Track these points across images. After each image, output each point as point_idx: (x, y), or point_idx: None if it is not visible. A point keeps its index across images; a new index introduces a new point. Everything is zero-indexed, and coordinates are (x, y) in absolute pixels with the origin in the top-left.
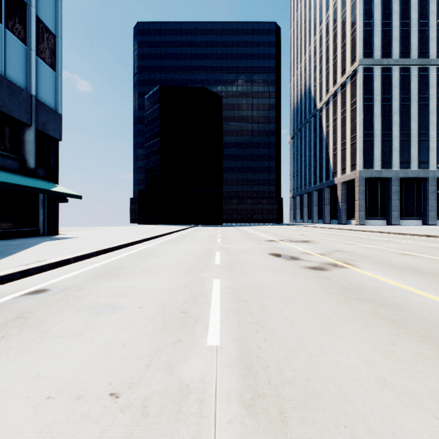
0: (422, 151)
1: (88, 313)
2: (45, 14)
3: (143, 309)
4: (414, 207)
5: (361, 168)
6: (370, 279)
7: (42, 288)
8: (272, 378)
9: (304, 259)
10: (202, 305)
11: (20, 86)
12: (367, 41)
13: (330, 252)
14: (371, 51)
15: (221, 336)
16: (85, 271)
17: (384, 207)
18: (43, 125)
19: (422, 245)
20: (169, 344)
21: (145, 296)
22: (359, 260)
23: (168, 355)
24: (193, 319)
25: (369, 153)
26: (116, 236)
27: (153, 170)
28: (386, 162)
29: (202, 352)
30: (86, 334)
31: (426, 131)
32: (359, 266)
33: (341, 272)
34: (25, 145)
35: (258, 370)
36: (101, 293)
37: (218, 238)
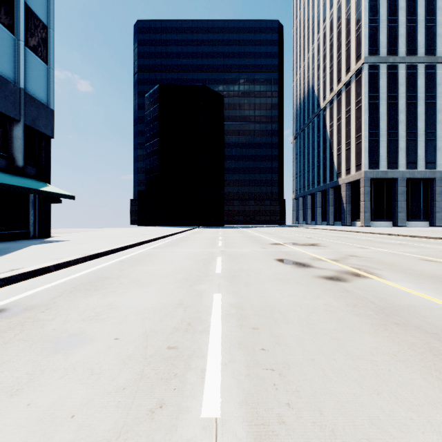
0: (429, 150)
1: (42, 349)
2: (36, 3)
3: (118, 341)
4: (421, 208)
5: (367, 168)
6: (403, 294)
7: (1, 307)
8: None
9: (317, 266)
10: (198, 335)
11: (8, 79)
12: (372, 38)
13: (344, 257)
14: (377, 48)
15: (222, 396)
16: (63, 282)
17: (390, 208)
18: (33, 120)
19: (441, 249)
20: (143, 414)
21: (125, 320)
22: (380, 268)
23: (138, 441)
24: (183, 362)
25: (374, 153)
26: (111, 239)
27: (153, 170)
28: (392, 162)
29: (192, 434)
30: (24, 391)
31: (433, 130)
32: (382, 275)
33: (365, 284)
34: (13, 142)
35: None
36: (71, 316)
37: (219, 241)
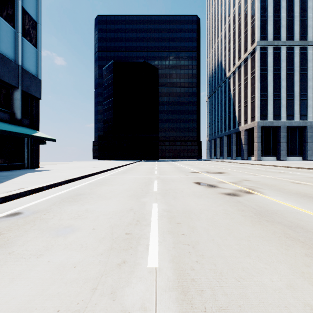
0: (303, 107)
1: (49, 234)
2: (29, 6)
3: (95, 230)
4: (297, 147)
5: (259, 119)
6: (275, 203)
7: (17, 211)
8: (207, 304)
9: (221, 187)
10: (143, 227)
11: (10, 59)
12: (263, 28)
13: (240, 181)
14: (266, 35)
15: (159, 257)
16: (54, 196)
17: (275, 147)
18: (27, 87)
19: (307, 175)
20: (114, 266)
21: (97, 219)
22: (263, 188)
23: (113, 278)
24: (135, 241)
25: (264, 108)
26: (81, 169)
27: (109, 121)
28: (276, 115)
29: (143, 275)
30: (44, 255)
31: (305, 93)
32: (264, 192)
33: (251, 198)
34: (14, 102)
35: (194, 294)
36: (63, 216)
37: (155, 170)
